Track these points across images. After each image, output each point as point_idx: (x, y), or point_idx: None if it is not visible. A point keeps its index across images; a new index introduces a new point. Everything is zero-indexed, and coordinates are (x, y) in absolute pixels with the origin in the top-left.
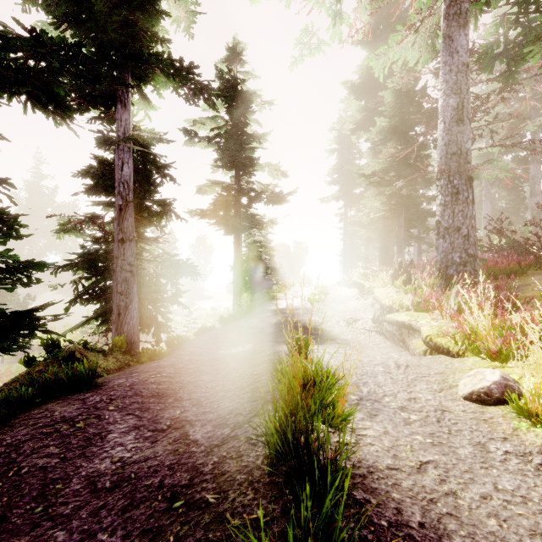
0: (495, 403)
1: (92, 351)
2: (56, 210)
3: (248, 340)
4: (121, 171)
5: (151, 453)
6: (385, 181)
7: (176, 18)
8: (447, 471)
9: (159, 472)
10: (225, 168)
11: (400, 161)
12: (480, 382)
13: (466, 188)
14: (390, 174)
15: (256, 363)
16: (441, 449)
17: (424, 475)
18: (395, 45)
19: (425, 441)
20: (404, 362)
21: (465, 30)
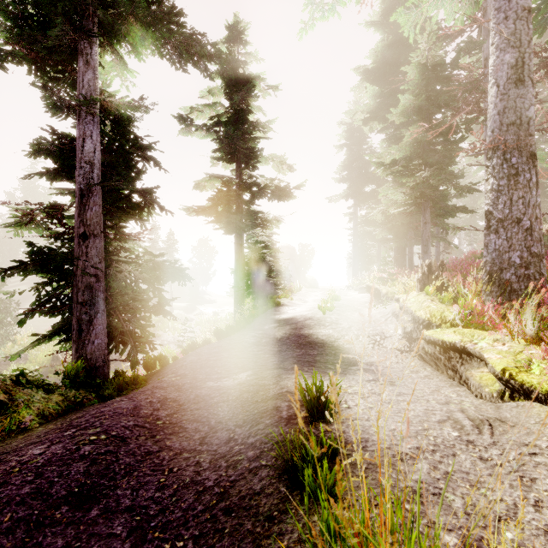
0: None
1: (28, 387)
2: None
3: (247, 364)
4: (83, 146)
5: None
6: (408, 170)
7: None
8: None
9: None
10: (225, 160)
11: (426, 147)
12: None
13: (527, 168)
14: (415, 162)
15: (254, 413)
16: None
17: None
18: None
19: None
20: (475, 411)
21: None
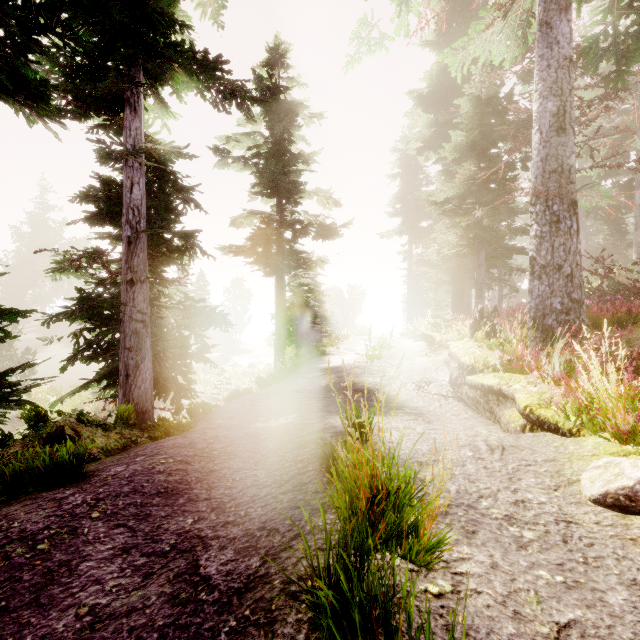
0: None
1: (89, 425)
2: (64, 247)
3: (292, 409)
4: (130, 194)
5: (139, 598)
6: (462, 210)
7: (201, 1)
8: None
9: None
10: (265, 195)
11: (480, 185)
12: (617, 479)
13: (568, 215)
14: (468, 201)
15: (301, 443)
16: (581, 594)
17: None
18: (476, 36)
19: (554, 580)
20: (497, 441)
21: (567, 15)
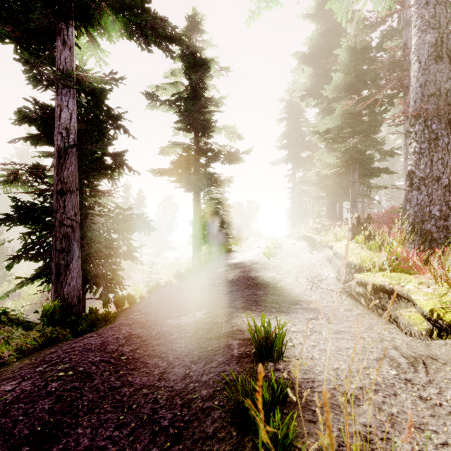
0: None
1: (8, 325)
2: None
3: (202, 303)
4: (60, 114)
5: None
6: (340, 138)
7: None
8: None
9: None
10: (185, 130)
11: (355, 118)
12: None
13: (446, 133)
14: (345, 131)
15: (208, 350)
16: None
17: None
18: None
19: None
20: (408, 349)
21: None
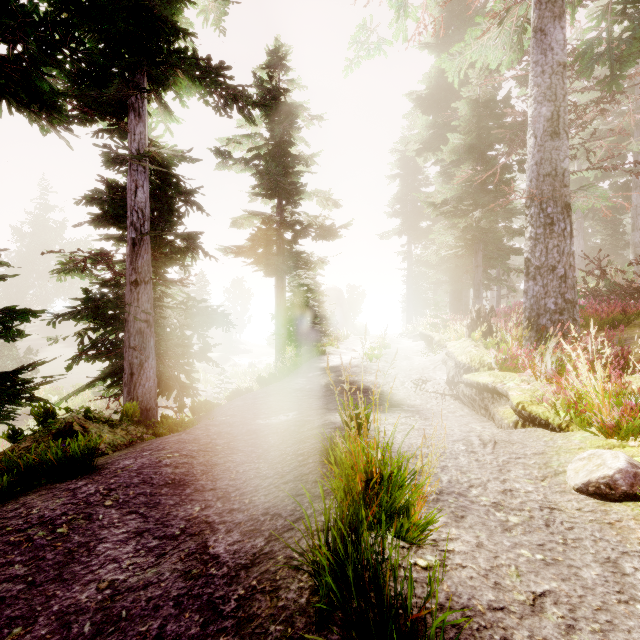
0: (622, 499)
1: (96, 422)
2: (65, 248)
3: (292, 407)
4: (134, 196)
5: (154, 575)
6: (459, 211)
7: (203, 8)
8: (573, 609)
9: (161, 608)
10: (265, 196)
11: (478, 186)
12: (599, 469)
13: (562, 218)
14: (466, 203)
15: (301, 438)
16: (558, 570)
17: (542, 617)
18: (473, 42)
19: (534, 558)
20: (490, 436)
21: (561, 22)
